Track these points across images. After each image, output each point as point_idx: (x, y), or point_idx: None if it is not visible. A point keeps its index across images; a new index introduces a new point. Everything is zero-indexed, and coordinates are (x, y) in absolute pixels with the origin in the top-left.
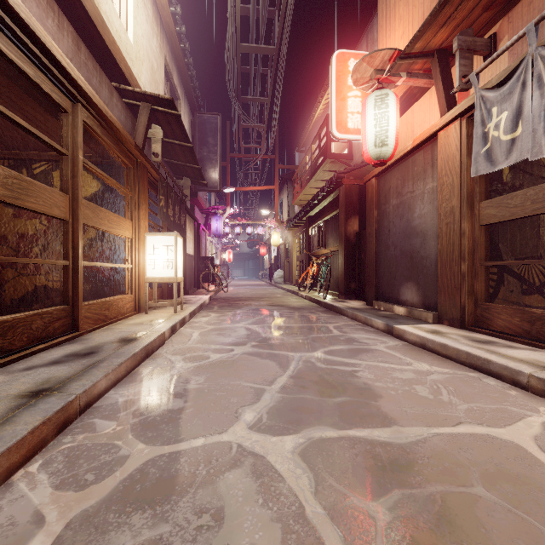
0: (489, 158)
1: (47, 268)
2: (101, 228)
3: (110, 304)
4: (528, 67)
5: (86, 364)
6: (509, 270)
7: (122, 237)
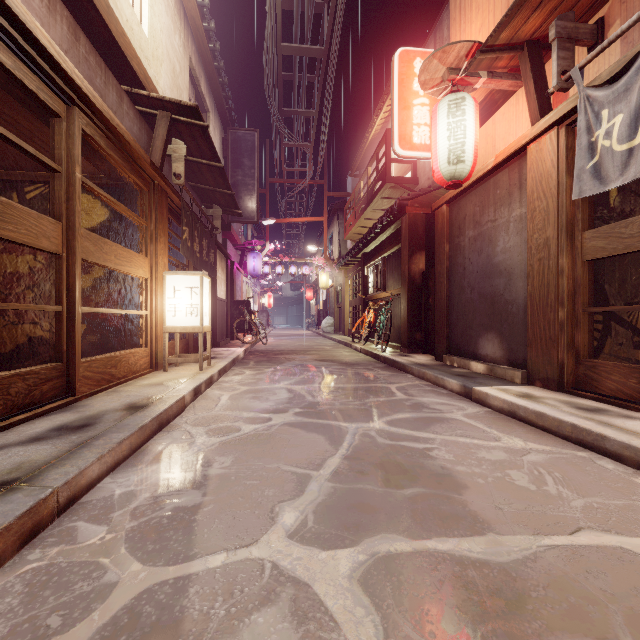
0: (597, 175)
1: (42, 315)
2: (106, 265)
3: (118, 360)
4: None
5: (76, 441)
6: (618, 317)
7: (135, 276)
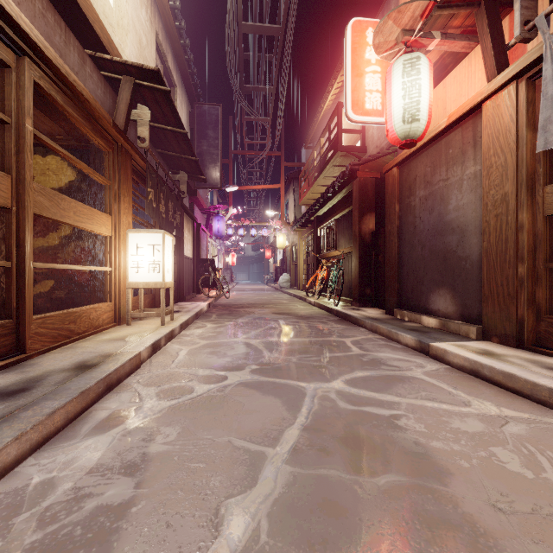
0: None
1: None
2: (64, 221)
3: (77, 315)
4: None
5: None
6: None
7: (99, 234)
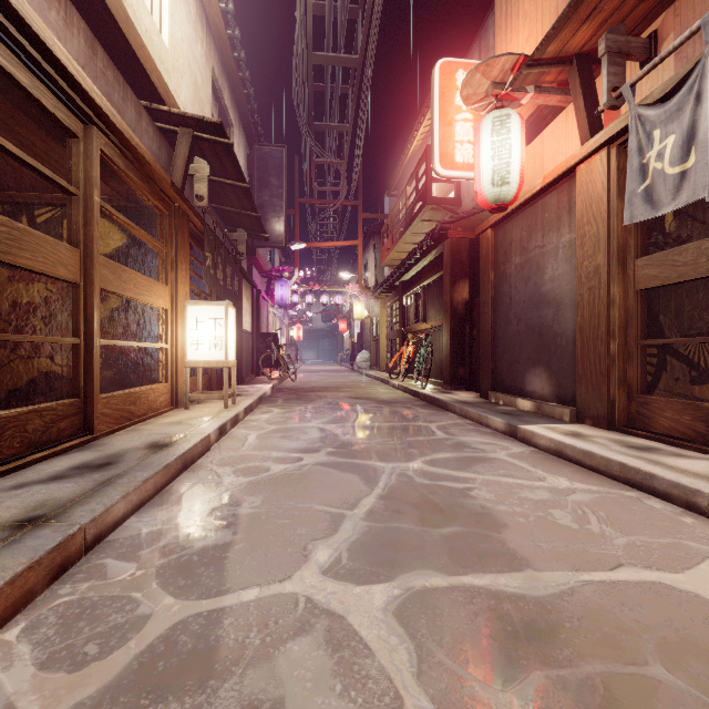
0: (649, 199)
1: (54, 349)
2: (125, 295)
3: (137, 396)
4: (704, 74)
5: (99, 479)
6: (674, 351)
7: (154, 307)
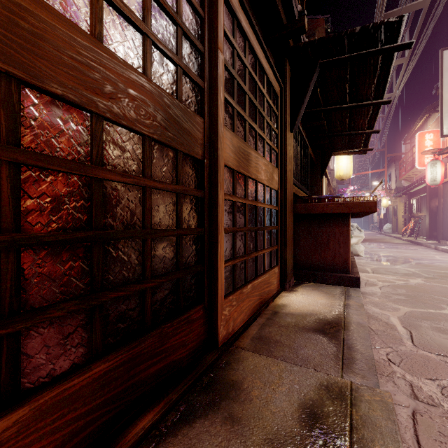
0: None
1: None
2: None
3: None
4: None
5: None
6: None
7: None
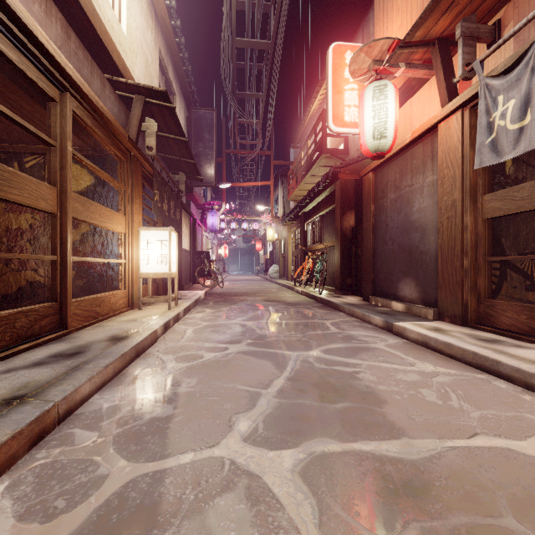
0: (494, 149)
1: (39, 263)
2: (92, 222)
3: (101, 300)
4: None
5: (70, 365)
6: (512, 265)
7: (115, 231)
